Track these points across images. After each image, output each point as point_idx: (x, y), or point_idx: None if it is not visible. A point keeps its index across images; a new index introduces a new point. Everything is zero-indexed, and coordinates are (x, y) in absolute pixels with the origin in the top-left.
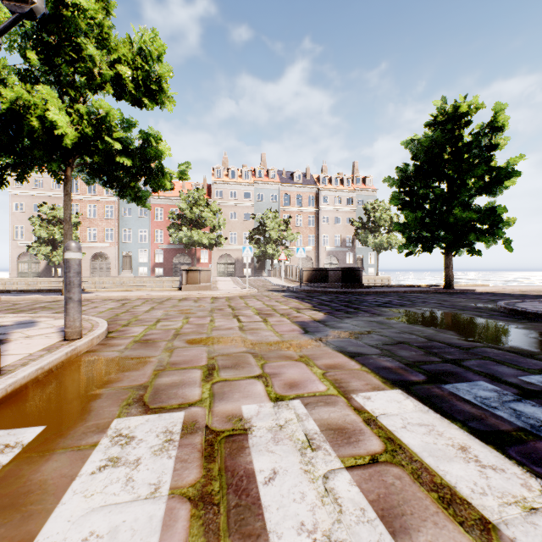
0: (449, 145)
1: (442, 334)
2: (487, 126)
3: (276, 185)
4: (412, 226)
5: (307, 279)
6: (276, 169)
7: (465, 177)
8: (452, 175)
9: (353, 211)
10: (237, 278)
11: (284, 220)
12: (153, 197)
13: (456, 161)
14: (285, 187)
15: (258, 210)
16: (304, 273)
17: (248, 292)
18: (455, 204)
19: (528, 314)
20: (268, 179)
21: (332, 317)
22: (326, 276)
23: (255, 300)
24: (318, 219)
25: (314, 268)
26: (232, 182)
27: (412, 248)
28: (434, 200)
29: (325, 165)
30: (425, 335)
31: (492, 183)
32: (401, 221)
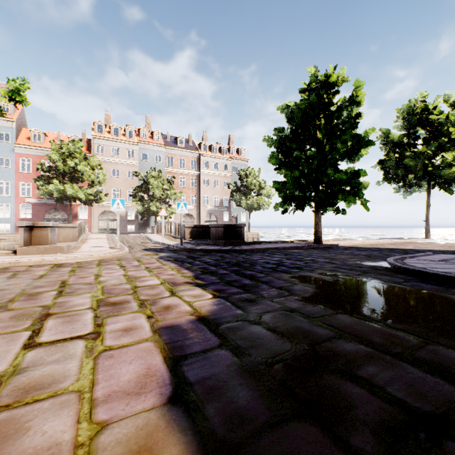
0: (321, 111)
1: (442, 350)
2: (349, 99)
3: (160, 146)
4: (290, 185)
5: (189, 236)
6: (160, 132)
7: (335, 141)
8: (322, 140)
9: (229, 176)
10: (114, 235)
11: (168, 180)
12: (18, 146)
13: (329, 125)
14: (169, 150)
15: (143, 169)
16: (186, 230)
17: (115, 254)
18: (327, 165)
19: (443, 278)
20: (152, 141)
21: (226, 303)
22: (208, 232)
23: (117, 267)
24: (199, 181)
25: (196, 225)
26: (115, 139)
27: (286, 206)
28: (305, 163)
29: (206, 134)
30: (424, 360)
31: (353, 150)
32: (268, 186)
